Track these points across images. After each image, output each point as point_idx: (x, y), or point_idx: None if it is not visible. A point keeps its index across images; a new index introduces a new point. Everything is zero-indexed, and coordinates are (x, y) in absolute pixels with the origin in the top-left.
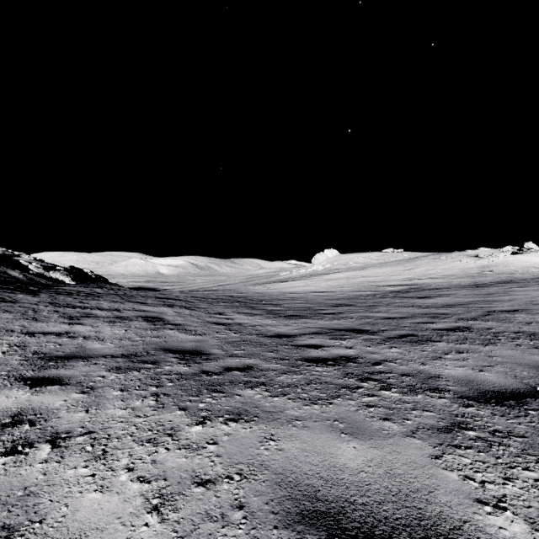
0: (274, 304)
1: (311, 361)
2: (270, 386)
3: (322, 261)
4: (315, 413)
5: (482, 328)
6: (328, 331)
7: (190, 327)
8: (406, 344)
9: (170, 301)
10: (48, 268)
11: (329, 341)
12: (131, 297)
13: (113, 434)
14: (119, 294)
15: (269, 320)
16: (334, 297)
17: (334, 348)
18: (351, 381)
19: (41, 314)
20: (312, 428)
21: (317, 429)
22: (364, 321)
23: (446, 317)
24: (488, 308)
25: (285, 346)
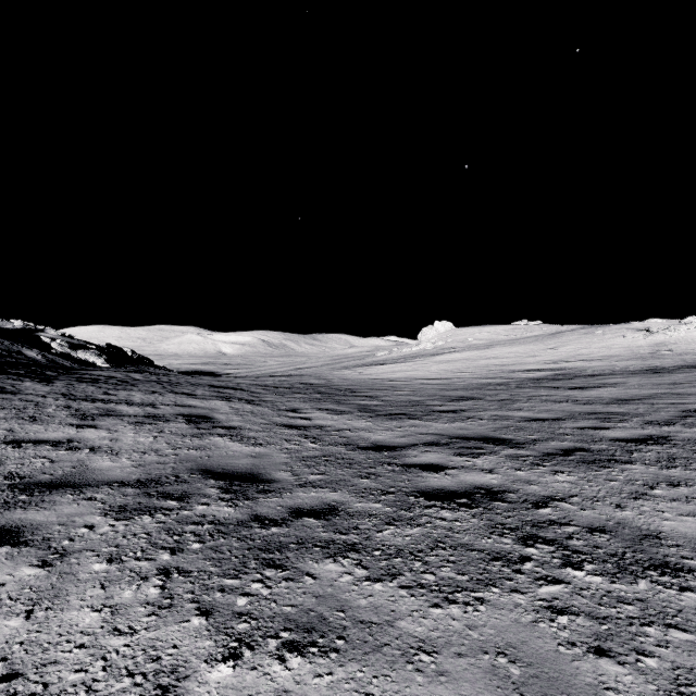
0: (368, 396)
1: (431, 498)
2: (367, 553)
3: (432, 337)
4: (455, 628)
5: (690, 438)
6: (449, 440)
7: (249, 432)
8: (578, 467)
9: (227, 392)
10: (79, 346)
11: (455, 458)
12: (177, 386)
13: (54, 682)
14: (161, 381)
15: (362, 421)
16: (452, 387)
17: (464, 471)
18: (507, 544)
19: (45, 411)
20: (456, 677)
21: (466, 683)
22: (500, 424)
23: (624, 419)
24: (684, 406)
25: (387, 467)
